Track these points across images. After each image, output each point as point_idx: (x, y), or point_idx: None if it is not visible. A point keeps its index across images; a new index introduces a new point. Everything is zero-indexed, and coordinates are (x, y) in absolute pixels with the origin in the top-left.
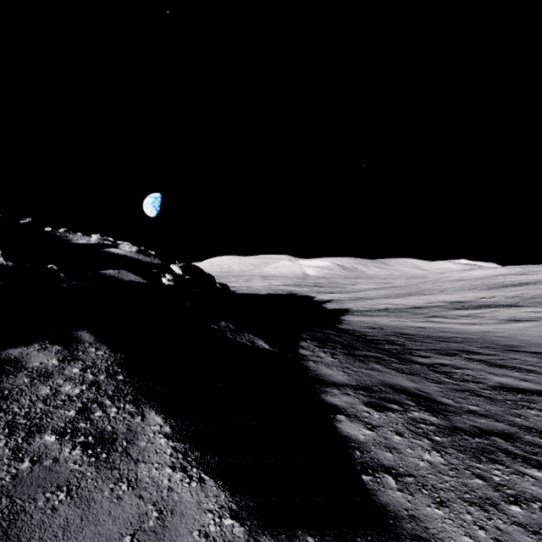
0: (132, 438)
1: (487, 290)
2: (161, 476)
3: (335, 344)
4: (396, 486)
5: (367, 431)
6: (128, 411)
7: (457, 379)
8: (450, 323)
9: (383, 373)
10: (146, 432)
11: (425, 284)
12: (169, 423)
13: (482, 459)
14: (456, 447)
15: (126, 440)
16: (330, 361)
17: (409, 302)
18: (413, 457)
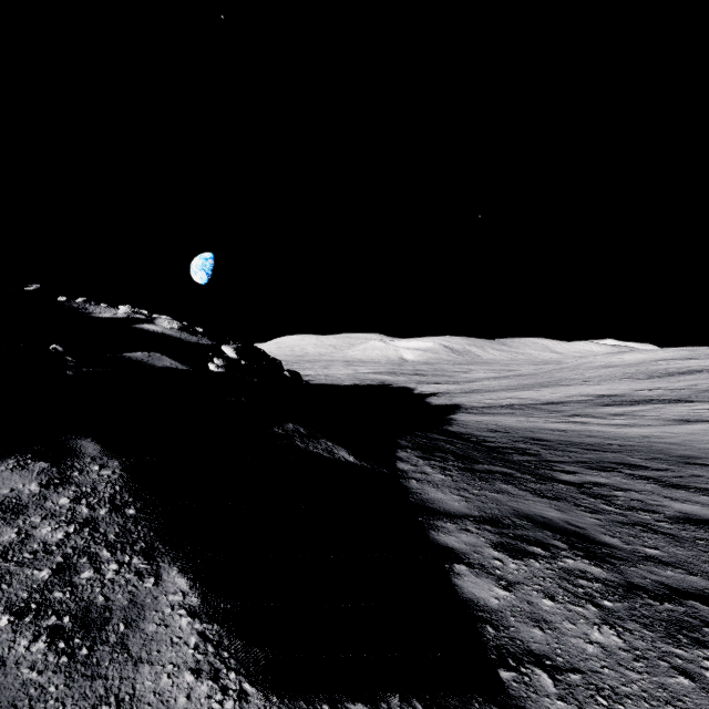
0: (135, 617)
1: (645, 380)
2: (175, 689)
3: (446, 454)
4: (555, 691)
5: (502, 591)
6: (135, 568)
7: (621, 506)
8: (598, 424)
9: (515, 497)
10: (160, 605)
11: (561, 372)
12: (199, 587)
13: (681, 640)
14: (637, 619)
15: (125, 622)
16: (440, 479)
17: (541, 396)
18: (575, 637)
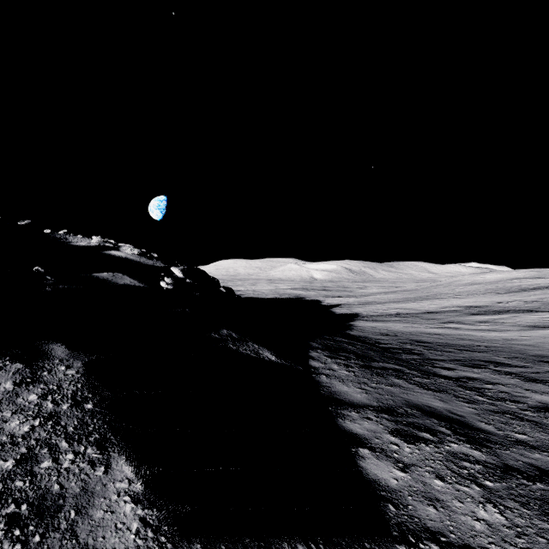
0: (85, 504)
1: (503, 295)
2: None
3: (349, 354)
4: None
5: (399, 473)
6: (88, 457)
7: (491, 397)
8: (468, 329)
9: (405, 389)
10: (108, 492)
11: (437, 288)
12: (143, 475)
13: None
14: (515, 498)
15: (76, 509)
16: (345, 374)
17: (421, 307)
18: (464, 515)
